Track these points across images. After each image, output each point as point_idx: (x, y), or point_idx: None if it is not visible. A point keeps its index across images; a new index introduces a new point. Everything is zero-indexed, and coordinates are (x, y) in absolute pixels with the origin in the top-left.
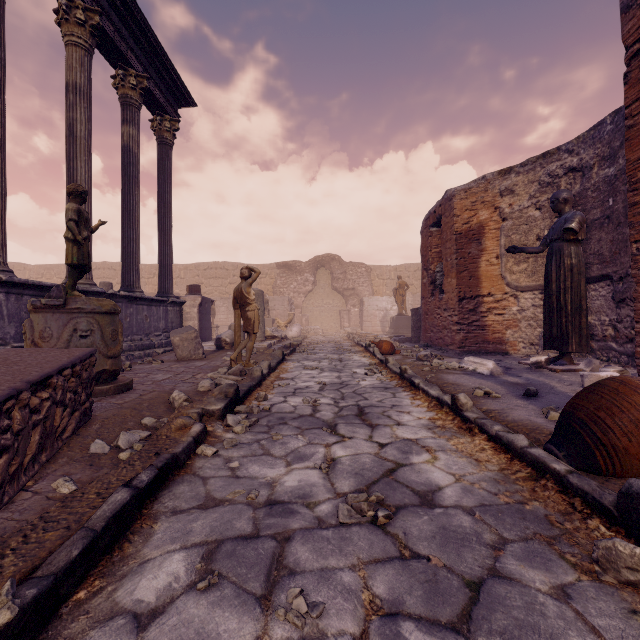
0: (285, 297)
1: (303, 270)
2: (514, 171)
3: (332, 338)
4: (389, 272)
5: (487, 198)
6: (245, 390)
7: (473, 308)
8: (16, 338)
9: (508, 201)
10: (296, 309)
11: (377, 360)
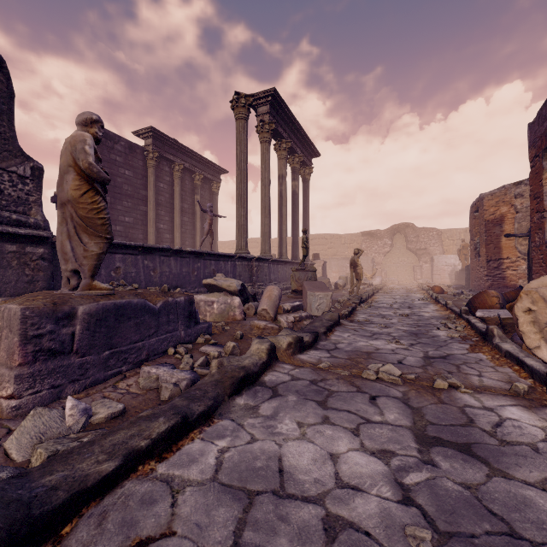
0: (369, 257)
1: (382, 236)
2: (523, 183)
3: (405, 286)
4: (459, 234)
5: (506, 199)
6: (362, 300)
7: (497, 266)
8: (274, 280)
9: (520, 201)
10: (377, 265)
11: (429, 296)
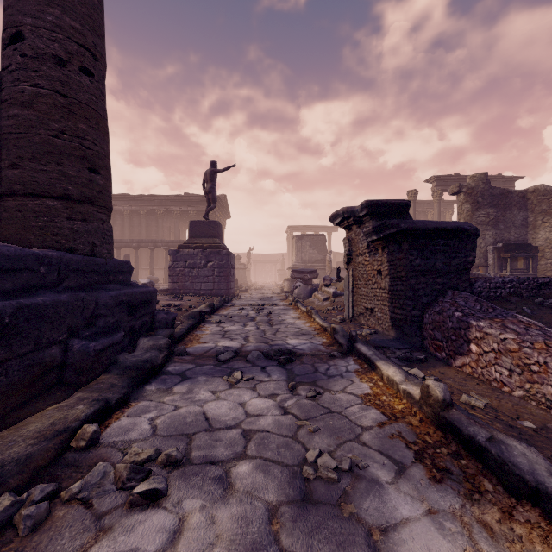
0: None
1: None
2: None
3: None
4: None
5: None
6: None
7: None
8: None
9: None
10: None
11: None
